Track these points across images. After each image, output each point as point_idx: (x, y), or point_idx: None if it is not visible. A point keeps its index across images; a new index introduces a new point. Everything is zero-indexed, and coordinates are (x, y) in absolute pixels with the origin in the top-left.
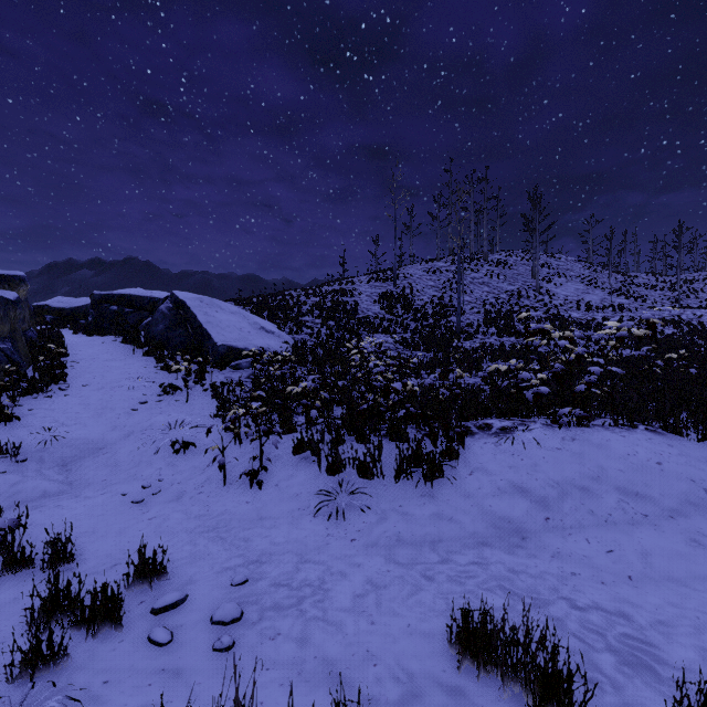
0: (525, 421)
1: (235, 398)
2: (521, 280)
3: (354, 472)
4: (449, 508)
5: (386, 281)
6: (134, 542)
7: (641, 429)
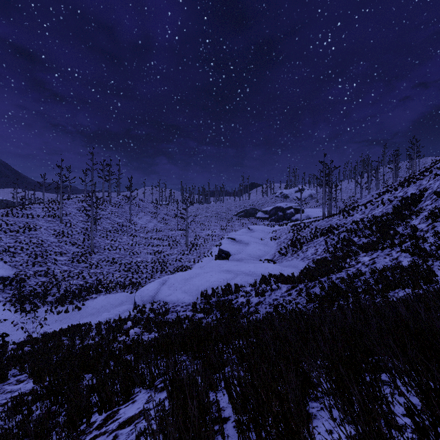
0: (100, 294)
1: (3, 302)
2: (125, 215)
3: (62, 313)
4: (83, 314)
5: (55, 216)
6: (16, 338)
7: (119, 292)
